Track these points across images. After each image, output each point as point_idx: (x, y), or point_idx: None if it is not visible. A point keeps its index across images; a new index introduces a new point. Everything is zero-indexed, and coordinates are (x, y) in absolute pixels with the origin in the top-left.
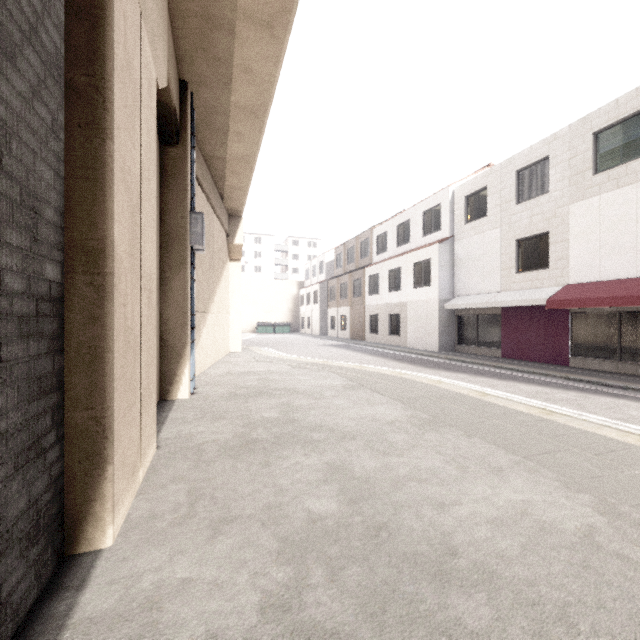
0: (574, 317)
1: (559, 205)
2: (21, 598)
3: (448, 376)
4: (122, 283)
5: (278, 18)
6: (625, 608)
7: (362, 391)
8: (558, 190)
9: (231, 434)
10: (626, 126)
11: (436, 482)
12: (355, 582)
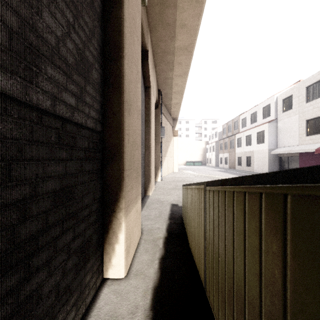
0: None
1: None
2: (142, 194)
3: None
4: (151, 151)
5: (184, 74)
6: None
7: None
8: None
9: (171, 187)
10: None
11: None
12: None
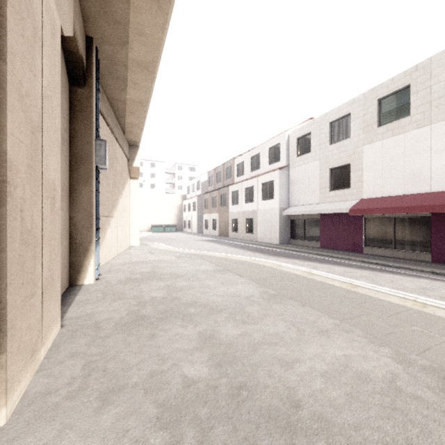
0: (366, 220)
1: (357, 146)
2: None
3: (286, 261)
4: (18, 190)
5: None
6: (426, 443)
7: (227, 274)
8: (356, 136)
9: (125, 312)
10: (398, 96)
11: (282, 344)
12: (221, 441)
